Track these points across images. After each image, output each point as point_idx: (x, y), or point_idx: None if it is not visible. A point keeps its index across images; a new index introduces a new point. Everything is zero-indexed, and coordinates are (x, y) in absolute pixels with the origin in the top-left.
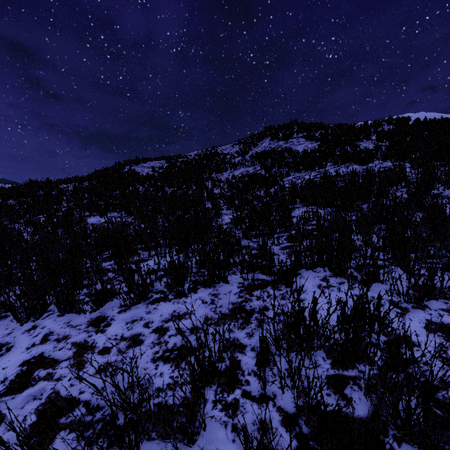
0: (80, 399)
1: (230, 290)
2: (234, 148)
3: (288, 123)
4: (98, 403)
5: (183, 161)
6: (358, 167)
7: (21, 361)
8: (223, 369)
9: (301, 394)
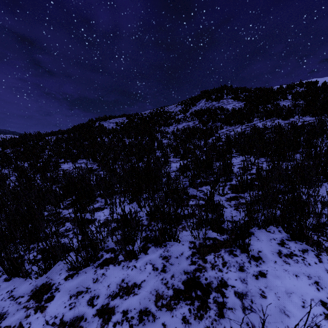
0: None
1: (181, 252)
2: (177, 107)
3: (219, 88)
4: None
5: (139, 118)
6: (281, 121)
7: None
8: None
9: None
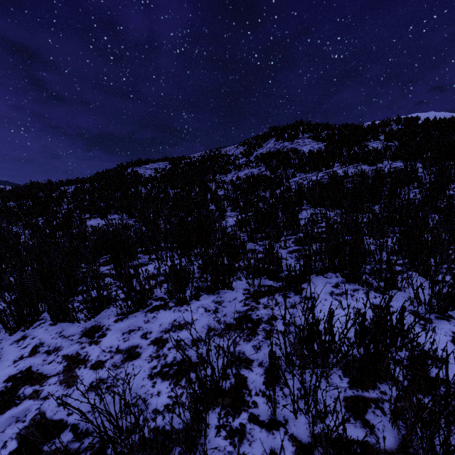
0: (67, 422)
1: (235, 297)
2: (238, 149)
3: (294, 123)
4: (87, 427)
5: (186, 162)
6: (367, 168)
7: (6, 376)
8: (227, 388)
9: (317, 420)
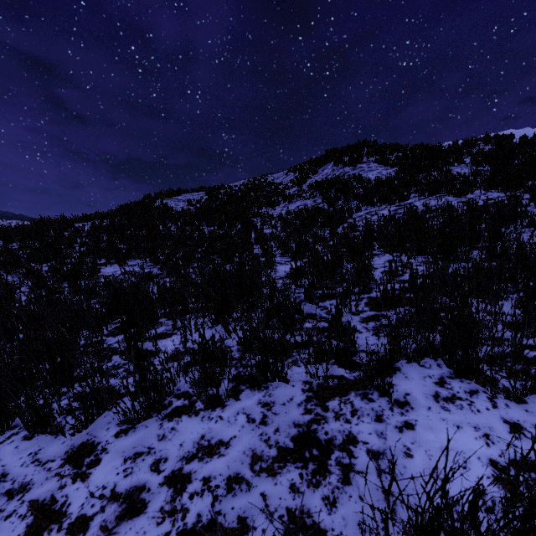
0: None
1: (290, 397)
2: (288, 176)
3: (356, 144)
4: None
5: (226, 192)
6: (453, 199)
7: None
8: None
9: None
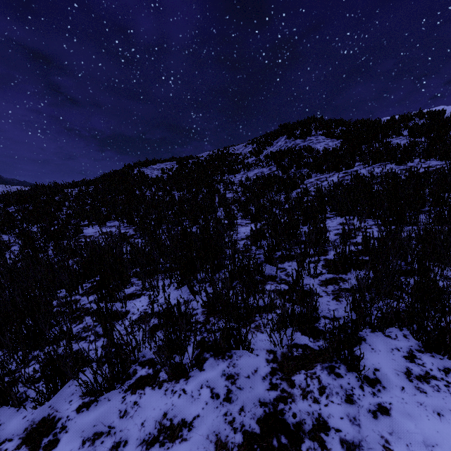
0: None
1: (255, 368)
2: (247, 147)
3: (305, 120)
4: None
5: (193, 162)
6: (395, 167)
7: None
8: None
9: None
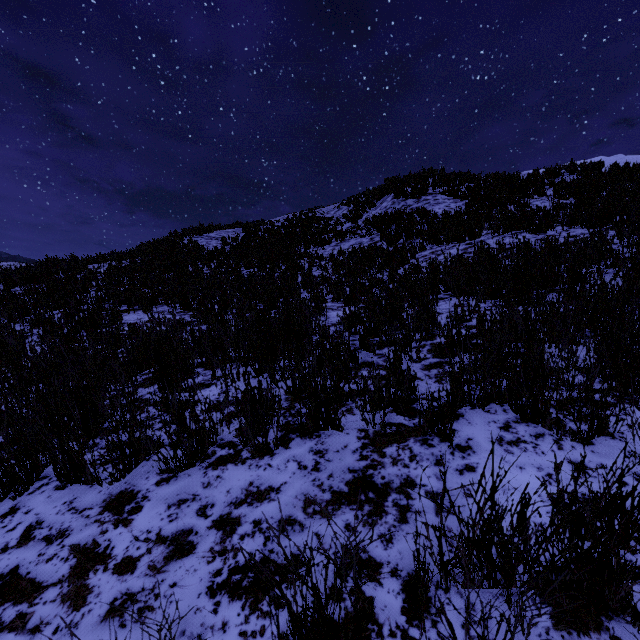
0: None
1: (345, 444)
2: (340, 209)
3: (420, 173)
4: None
5: (266, 229)
6: (531, 237)
7: None
8: (340, 619)
9: None
